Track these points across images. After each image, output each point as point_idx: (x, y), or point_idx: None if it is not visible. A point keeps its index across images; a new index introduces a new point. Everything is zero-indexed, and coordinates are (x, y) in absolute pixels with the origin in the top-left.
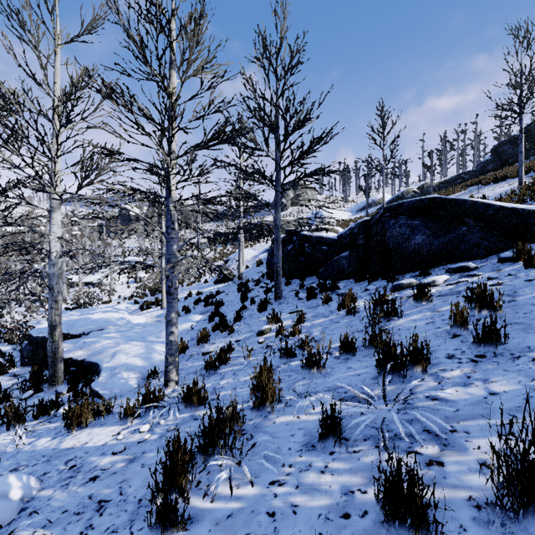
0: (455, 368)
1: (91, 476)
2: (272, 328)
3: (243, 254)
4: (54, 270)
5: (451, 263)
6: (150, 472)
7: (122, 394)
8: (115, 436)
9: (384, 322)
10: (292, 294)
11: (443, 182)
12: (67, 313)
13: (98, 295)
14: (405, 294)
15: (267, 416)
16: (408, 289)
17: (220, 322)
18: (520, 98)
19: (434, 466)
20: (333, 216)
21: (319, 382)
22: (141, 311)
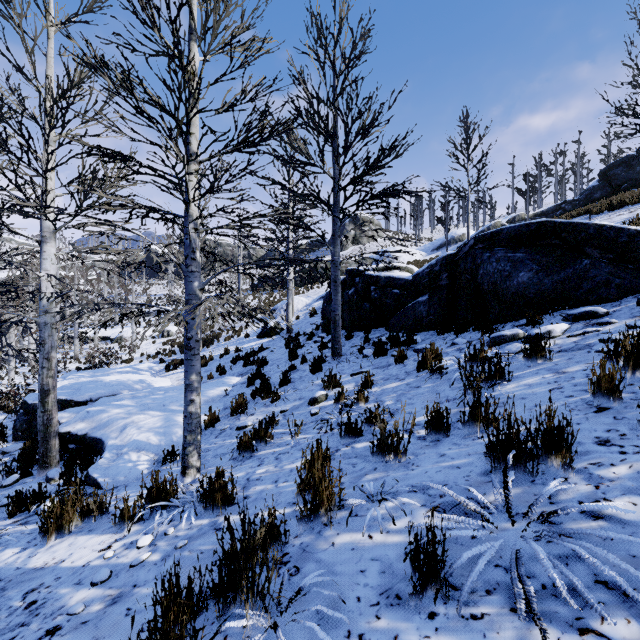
0: (617, 461)
1: (50, 627)
2: (329, 394)
3: (293, 302)
4: (46, 318)
5: (569, 308)
6: None
7: (127, 483)
8: (103, 552)
9: (484, 387)
10: (355, 350)
11: (539, 214)
12: (76, 374)
13: (116, 352)
14: (510, 349)
15: (322, 532)
16: (512, 343)
17: (261, 386)
18: None
19: None
20: (404, 257)
21: (399, 476)
22: (167, 372)
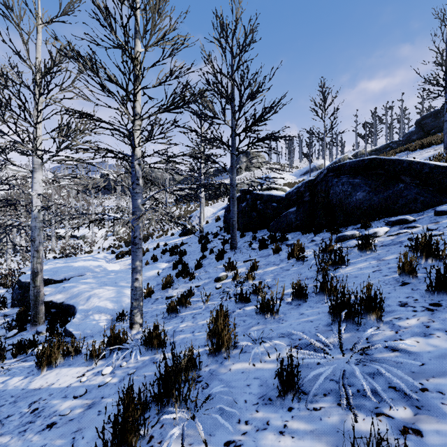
0: (410, 316)
1: (49, 423)
2: (229, 274)
3: (204, 211)
4: (36, 223)
5: (390, 217)
6: (97, 431)
7: (92, 334)
8: (80, 378)
9: (331, 270)
10: (246, 245)
11: (374, 150)
12: (54, 261)
13: (81, 246)
14: (350, 244)
15: (223, 362)
16: (351, 240)
17: (182, 269)
18: (445, 73)
19: (410, 436)
20: (281, 180)
21: (273, 328)
22: (117, 260)
